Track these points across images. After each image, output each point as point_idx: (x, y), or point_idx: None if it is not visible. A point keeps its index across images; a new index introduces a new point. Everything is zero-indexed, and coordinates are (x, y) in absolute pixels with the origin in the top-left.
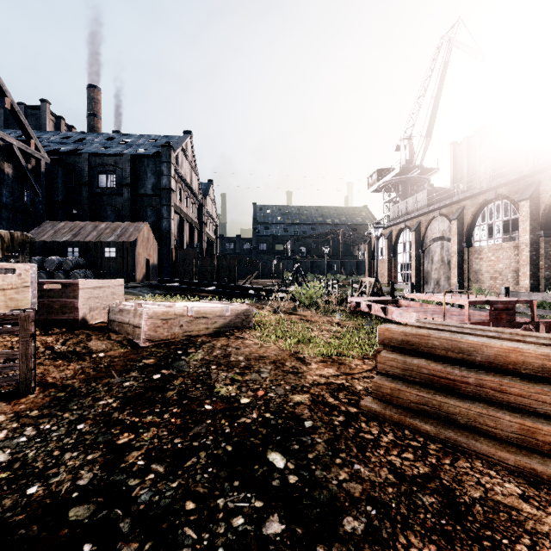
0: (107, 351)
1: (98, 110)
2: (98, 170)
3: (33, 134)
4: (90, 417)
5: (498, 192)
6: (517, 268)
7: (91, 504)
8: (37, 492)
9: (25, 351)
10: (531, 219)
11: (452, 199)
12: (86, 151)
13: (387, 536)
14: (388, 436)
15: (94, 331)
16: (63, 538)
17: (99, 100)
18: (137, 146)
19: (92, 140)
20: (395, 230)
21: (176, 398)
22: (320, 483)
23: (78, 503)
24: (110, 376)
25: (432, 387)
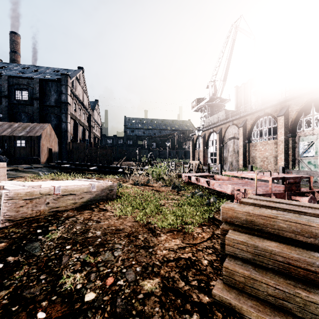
0: None
1: (18, 49)
2: (15, 87)
3: None
4: None
5: (265, 111)
6: (276, 155)
7: None
8: None
9: None
10: (284, 127)
11: (240, 115)
12: (6, 74)
13: None
14: None
15: None
16: None
17: (18, 42)
18: (44, 74)
19: (12, 68)
20: (207, 133)
21: (6, 302)
22: None
23: None
24: None
25: (286, 275)
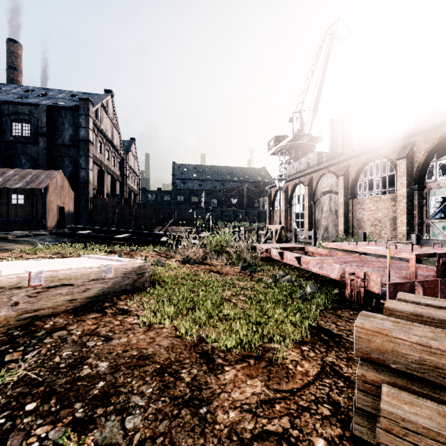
0: None
1: (18, 64)
2: (11, 118)
3: None
4: None
5: (378, 152)
6: (394, 216)
7: None
8: None
9: None
10: (407, 175)
11: (339, 158)
12: None
13: None
14: None
15: None
16: None
17: (19, 54)
18: (56, 99)
19: (9, 90)
20: (291, 185)
21: None
22: None
23: None
24: None
25: None
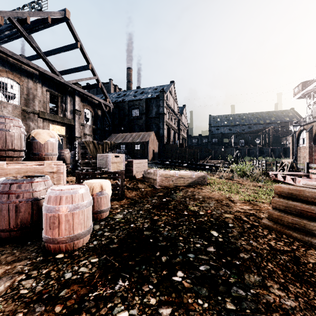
0: (144, 188)
1: (131, 79)
2: (132, 108)
3: (108, 96)
4: (143, 209)
5: None
6: None
7: (149, 232)
8: (133, 226)
9: (122, 184)
10: None
11: None
12: (127, 99)
13: (258, 261)
14: (272, 236)
15: (138, 181)
16: (144, 237)
17: (131, 74)
18: (148, 94)
19: (129, 94)
20: (315, 125)
21: (173, 208)
22: (232, 243)
23: (146, 231)
24: (147, 197)
25: (303, 217)
